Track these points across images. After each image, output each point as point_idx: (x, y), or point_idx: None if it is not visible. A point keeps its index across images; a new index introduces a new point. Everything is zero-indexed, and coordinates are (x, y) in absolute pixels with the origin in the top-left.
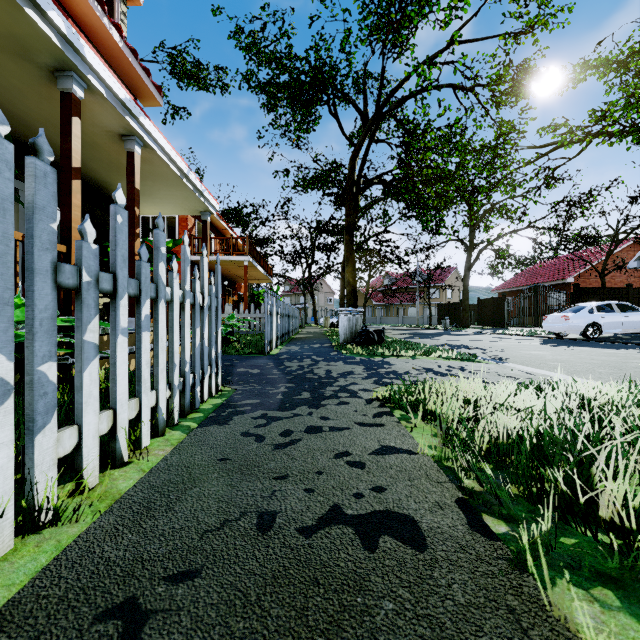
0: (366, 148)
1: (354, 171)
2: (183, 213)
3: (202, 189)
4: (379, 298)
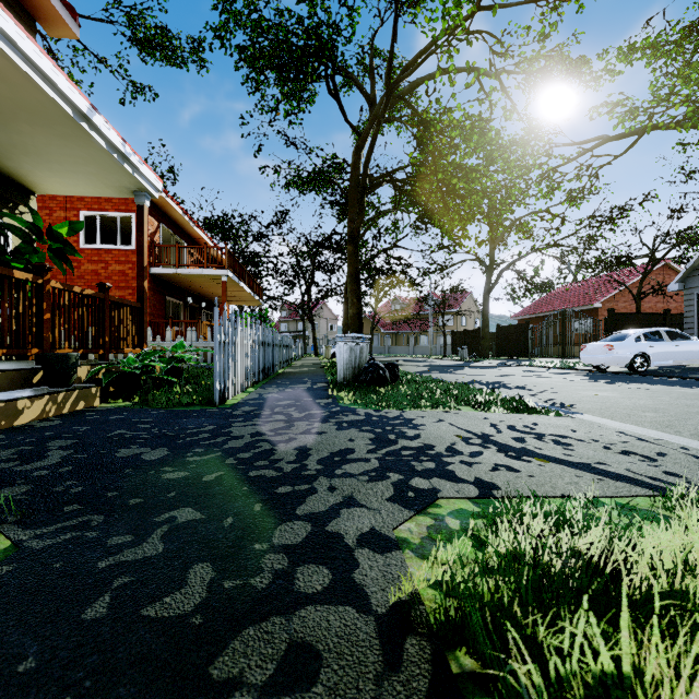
0: (374, 132)
1: (359, 166)
2: (107, 193)
3: (126, 150)
4: (387, 325)
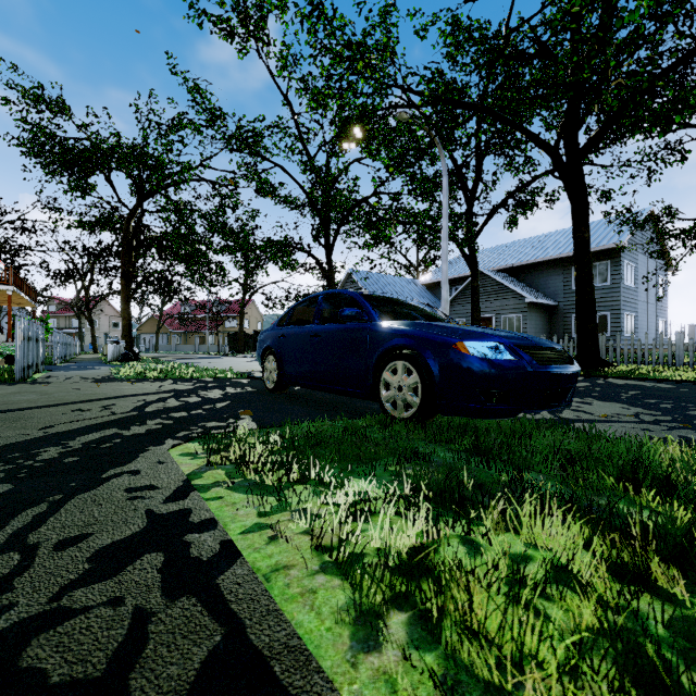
0: (136, 224)
1: (129, 231)
2: None
3: None
4: (176, 325)
